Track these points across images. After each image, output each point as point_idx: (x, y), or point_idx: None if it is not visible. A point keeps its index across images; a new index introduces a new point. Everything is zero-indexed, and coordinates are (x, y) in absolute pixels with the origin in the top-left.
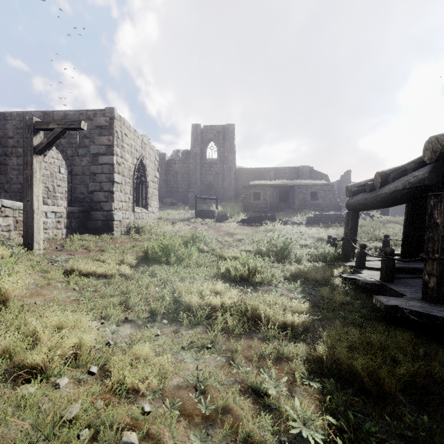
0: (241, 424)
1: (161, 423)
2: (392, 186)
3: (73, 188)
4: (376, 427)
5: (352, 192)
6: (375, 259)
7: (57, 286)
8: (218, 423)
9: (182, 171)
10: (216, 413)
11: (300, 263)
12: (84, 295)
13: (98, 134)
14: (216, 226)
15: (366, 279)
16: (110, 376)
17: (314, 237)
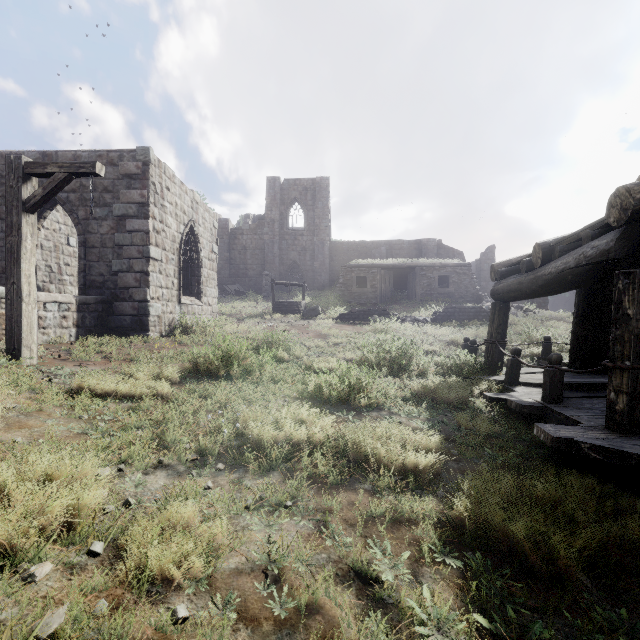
0: (337, 633)
1: (206, 636)
2: (559, 262)
3: (88, 267)
4: (551, 631)
5: (500, 274)
6: (533, 371)
7: (54, 413)
8: (300, 631)
9: (253, 245)
10: (297, 615)
11: (424, 377)
12: (95, 427)
13: (125, 187)
14: (303, 325)
15: (522, 400)
16: (125, 557)
17: (444, 340)
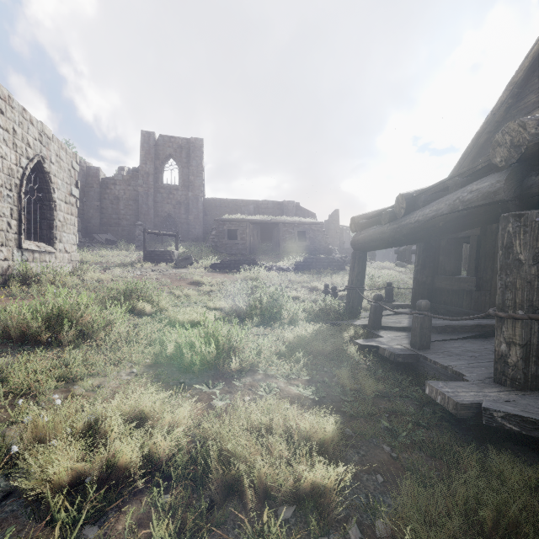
0: None
1: None
2: (428, 210)
3: None
4: None
5: (360, 225)
6: (385, 314)
7: None
8: None
9: (127, 196)
10: None
11: (294, 324)
12: None
13: None
14: (175, 273)
15: (393, 347)
16: None
17: (306, 287)
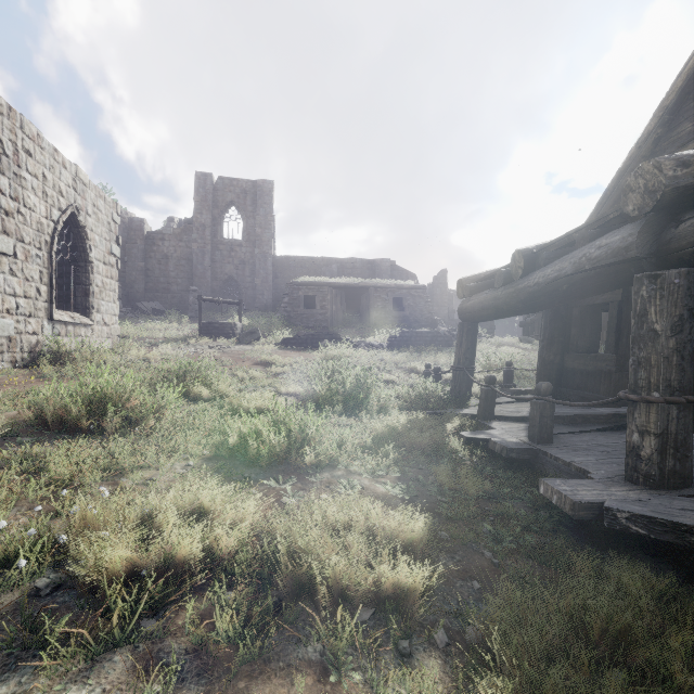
0: None
1: None
2: (550, 270)
3: None
4: None
5: (469, 289)
6: (502, 401)
7: None
8: None
9: (178, 254)
10: None
11: (386, 413)
12: None
13: None
14: (237, 351)
15: (507, 441)
16: None
17: (403, 368)
